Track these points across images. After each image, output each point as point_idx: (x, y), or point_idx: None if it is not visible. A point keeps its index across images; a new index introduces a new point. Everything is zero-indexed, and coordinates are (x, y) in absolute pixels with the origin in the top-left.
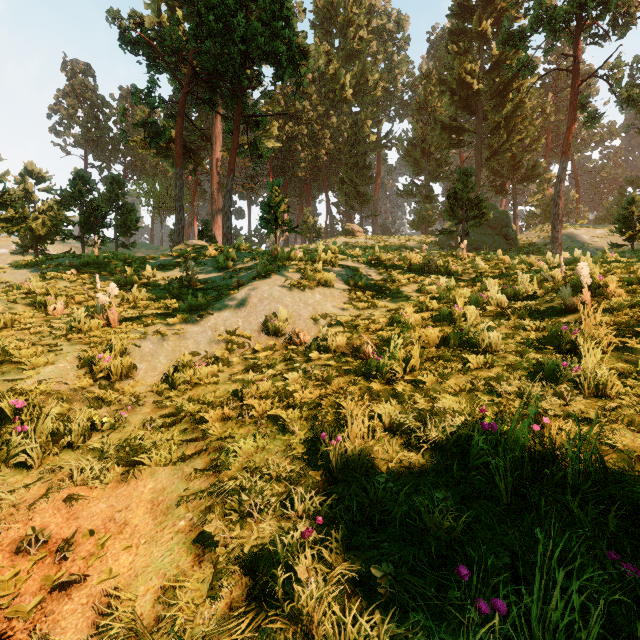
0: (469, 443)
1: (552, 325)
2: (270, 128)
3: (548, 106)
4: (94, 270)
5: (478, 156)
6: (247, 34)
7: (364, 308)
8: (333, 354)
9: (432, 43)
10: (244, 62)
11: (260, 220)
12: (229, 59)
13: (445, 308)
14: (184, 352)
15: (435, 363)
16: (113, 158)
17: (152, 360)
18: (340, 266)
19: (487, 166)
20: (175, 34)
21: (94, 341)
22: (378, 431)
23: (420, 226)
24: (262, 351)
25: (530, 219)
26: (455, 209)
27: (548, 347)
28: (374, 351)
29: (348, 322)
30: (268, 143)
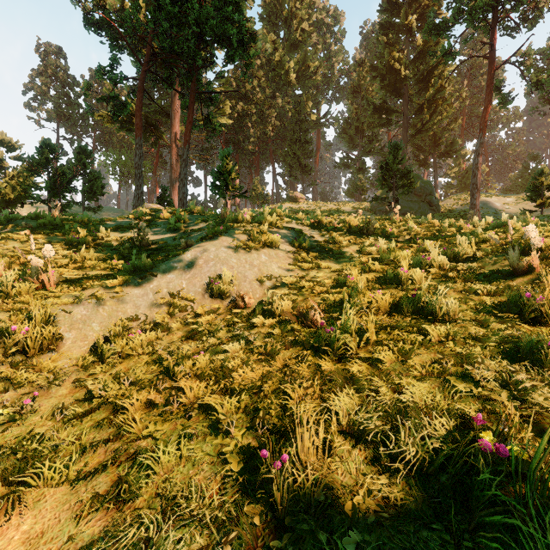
0: (458, 462)
1: (502, 289)
2: (223, 107)
3: (464, 92)
4: (48, 231)
5: (404, 133)
6: (201, 18)
7: (308, 269)
8: (278, 320)
9: (364, 36)
10: (198, 44)
11: (212, 186)
12: (184, 39)
13: (391, 270)
14: (121, 317)
15: (389, 334)
16: (83, 132)
17: (83, 328)
18: (285, 228)
19: (412, 142)
20: (135, 17)
21: (17, 308)
22: (336, 442)
23: (354, 194)
24: (205, 315)
25: (448, 189)
26: (387, 178)
27: (510, 315)
28: (322, 318)
29: (293, 283)
30: (221, 120)
